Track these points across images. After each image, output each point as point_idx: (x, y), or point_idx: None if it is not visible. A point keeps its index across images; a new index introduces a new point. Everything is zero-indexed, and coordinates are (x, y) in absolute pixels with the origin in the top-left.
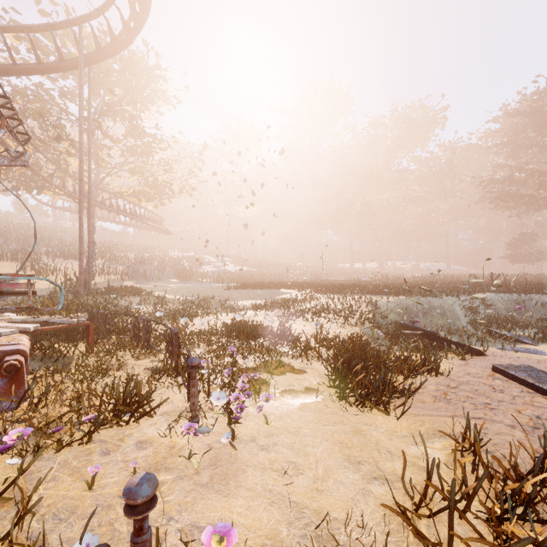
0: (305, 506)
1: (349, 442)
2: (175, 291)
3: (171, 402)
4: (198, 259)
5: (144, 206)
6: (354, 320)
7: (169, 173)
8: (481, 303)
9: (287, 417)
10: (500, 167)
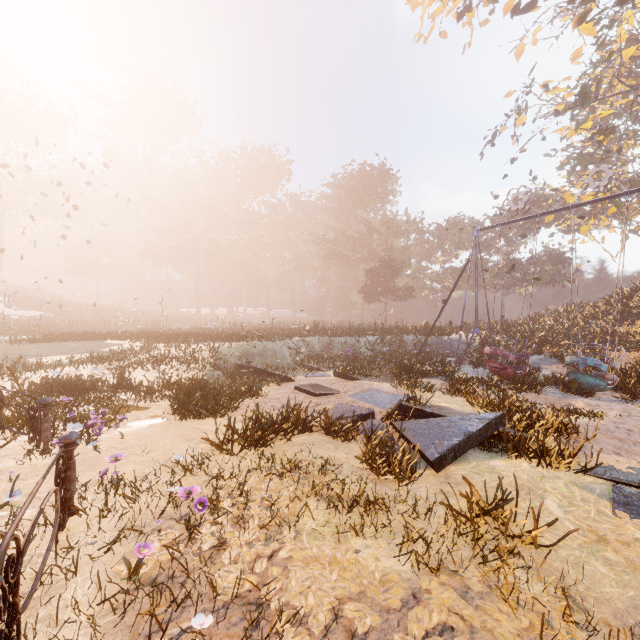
0: (159, 460)
1: (188, 434)
2: None
3: (6, 449)
4: None
5: None
6: (197, 365)
7: None
8: (305, 345)
9: (139, 434)
10: (330, 229)
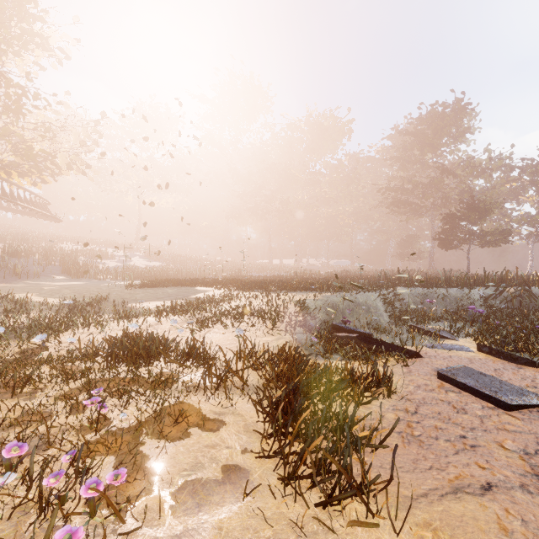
0: None
1: None
2: (54, 291)
3: None
4: (99, 252)
5: (18, 183)
6: (282, 323)
7: (52, 142)
8: (394, 297)
9: None
10: (393, 178)
